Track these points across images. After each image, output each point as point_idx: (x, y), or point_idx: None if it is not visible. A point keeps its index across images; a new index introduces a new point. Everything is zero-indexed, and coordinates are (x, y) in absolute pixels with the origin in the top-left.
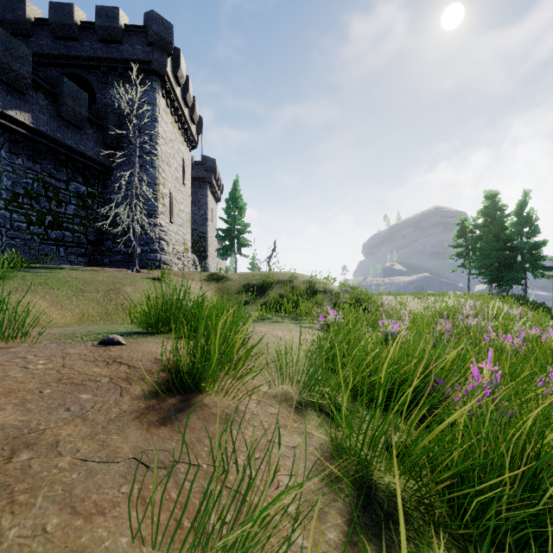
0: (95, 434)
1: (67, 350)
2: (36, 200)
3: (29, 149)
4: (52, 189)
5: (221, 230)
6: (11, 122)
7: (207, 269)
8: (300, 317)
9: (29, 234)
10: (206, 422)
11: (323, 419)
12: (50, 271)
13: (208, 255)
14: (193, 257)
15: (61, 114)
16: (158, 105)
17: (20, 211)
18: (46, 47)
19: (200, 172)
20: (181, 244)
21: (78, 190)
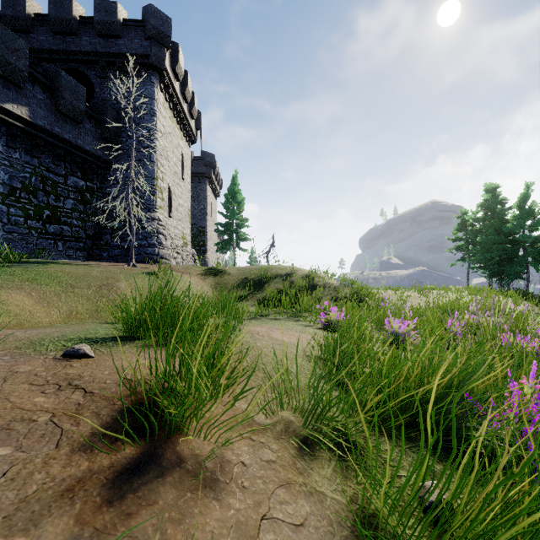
0: None
1: (17, 366)
2: (34, 194)
3: (27, 143)
4: (50, 183)
5: (220, 224)
6: (8, 115)
7: (207, 263)
8: (299, 314)
9: (27, 228)
10: (173, 490)
11: (336, 464)
12: (43, 266)
13: (207, 249)
14: (193, 252)
15: (59, 108)
16: (156, 100)
17: (17, 205)
18: (45, 42)
19: (199, 167)
20: (179, 239)
21: (76, 184)
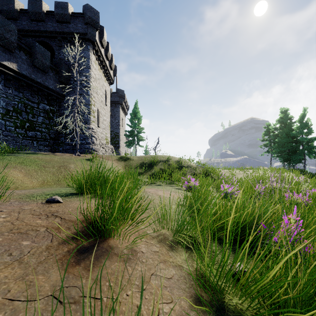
0: (26, 275)
1: (24, 207)
2: (20, 113)
3: (16, 84)
4: (29, 107)
5: (127, 131)
6: (5, 68)
7: (120, 153)
8: (173, 182)
9: (16, 133)
10: (109, 261)
11: (189, 254)
12: (26, 155)
13: (120, 145)
14: (111, 147)
15: (34, 64)
16: (91, 59)
17: (10, 120)
18: (26, 25)
19: (115, 98)
20: (104, 139)
21: (44, 108)
